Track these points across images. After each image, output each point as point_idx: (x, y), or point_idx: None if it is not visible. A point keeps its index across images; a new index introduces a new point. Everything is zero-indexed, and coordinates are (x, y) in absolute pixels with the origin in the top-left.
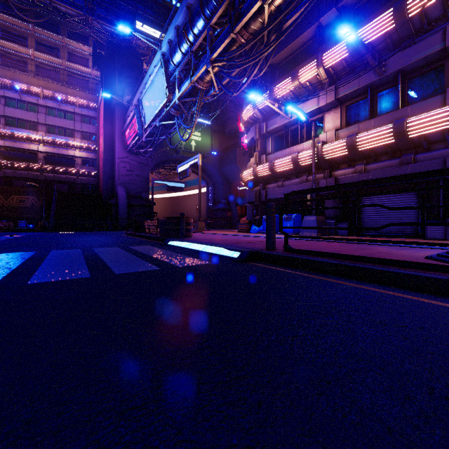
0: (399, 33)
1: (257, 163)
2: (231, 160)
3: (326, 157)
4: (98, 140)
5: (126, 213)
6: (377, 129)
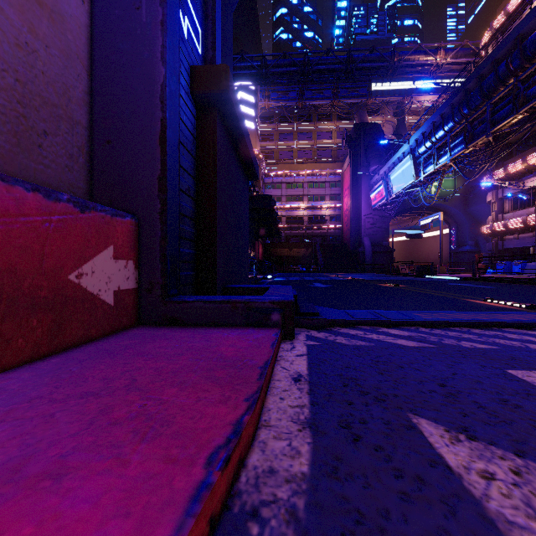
0: None
1: (494, 221)
2: (480, 199)
3: None
4: (342, 199)
5: (371, 259)
6: None
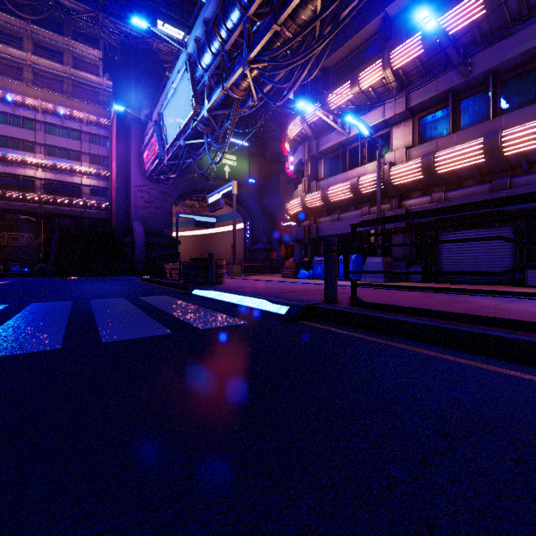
0: (490, 22)
1: (307, 191)
2: (274, 189)
3: (395, 182)
4: (110, 165)
5: (144, 254)
6: (461, 145)
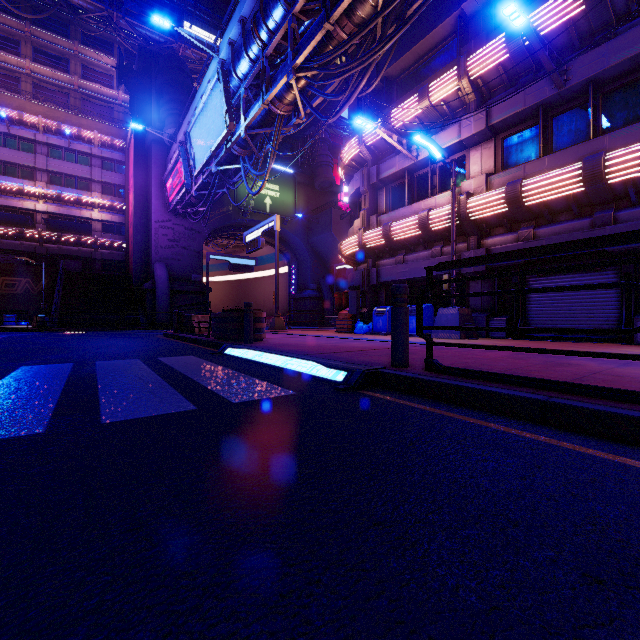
0: (590, 20)
1: (365, 228)
2: (324, 226)
3: (473, 217)
4: (127, 196)
5: (168, 304)
6: (555, 171)
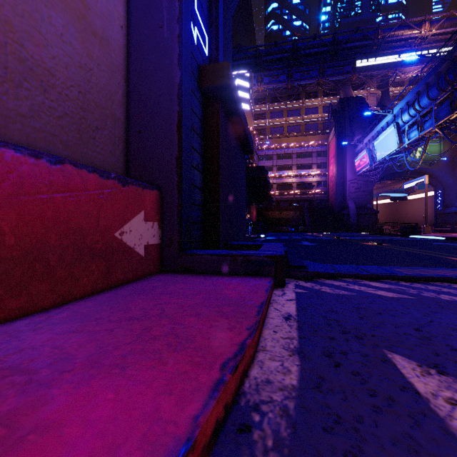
0: None
1: None
2: None
3: None
4: (328, 167)
5: (355, 220)
6: None
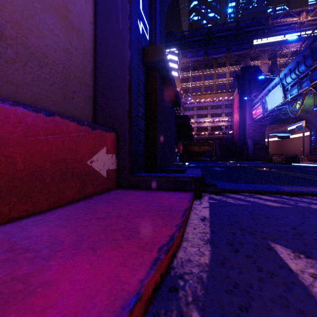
0: None
1: None
2: None
3: None
4: (233, 115)
5: (252, 153)
6: None
